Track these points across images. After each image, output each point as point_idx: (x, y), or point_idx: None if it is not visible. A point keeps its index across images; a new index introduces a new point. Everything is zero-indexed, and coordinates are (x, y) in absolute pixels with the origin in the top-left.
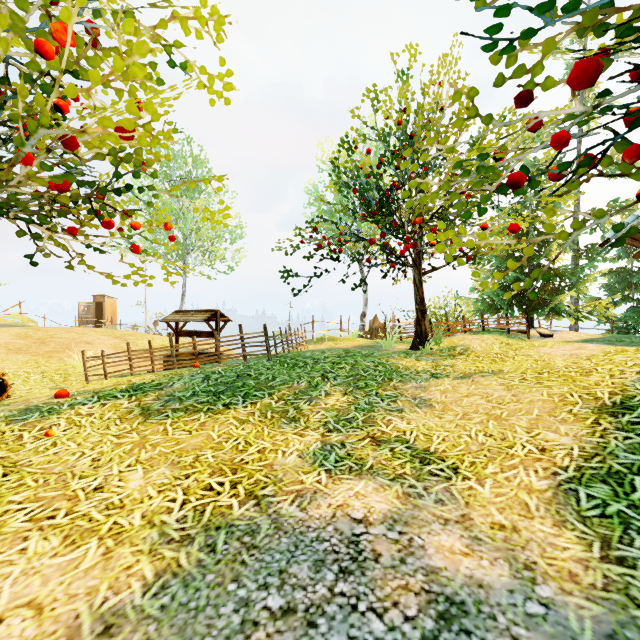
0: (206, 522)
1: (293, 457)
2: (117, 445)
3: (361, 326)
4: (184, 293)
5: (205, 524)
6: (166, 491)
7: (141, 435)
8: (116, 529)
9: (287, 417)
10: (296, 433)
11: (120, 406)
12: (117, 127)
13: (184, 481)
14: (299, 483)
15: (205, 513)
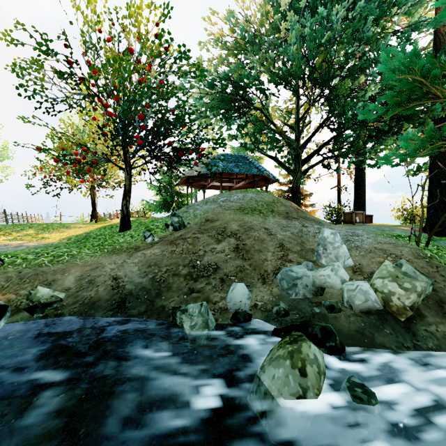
0: None
1: (0, 240)
2: None
3: None
4: None
5: None
6: None
7: None
8: None
9: (4, 235)
10: (5, 237)
11: None
12: None
13: None
14: None
15: None
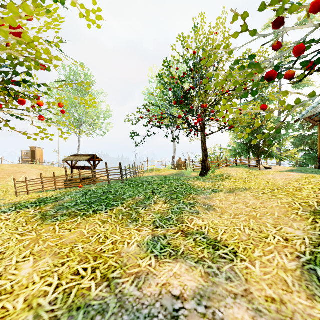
0: (70, 303)
1: (134, 247)
2: (20, 241)
3: (172, 163)
4: (79, 146)
5: (69, 305)
6: (46, 277)
7: (37, 233)
8: (2, 313)
9: (131, 218)
10: (136, 229)
11: (28, 213)
12: (10, 27)
13: (60, 268)
14: (137, 267)
15: (71, 295)
